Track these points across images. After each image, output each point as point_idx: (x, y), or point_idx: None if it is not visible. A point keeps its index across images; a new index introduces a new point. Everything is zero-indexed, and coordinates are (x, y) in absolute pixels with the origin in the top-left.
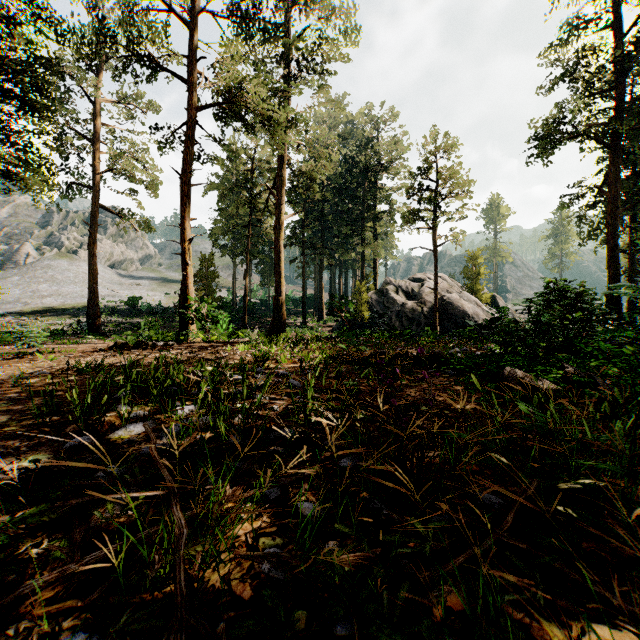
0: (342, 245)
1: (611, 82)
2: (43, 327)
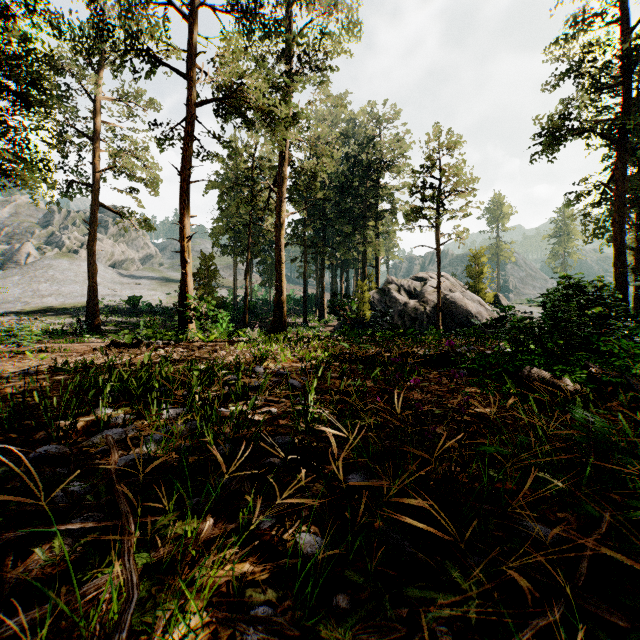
0: (344, 244)
1: (618, 76)
2: (42, 326)
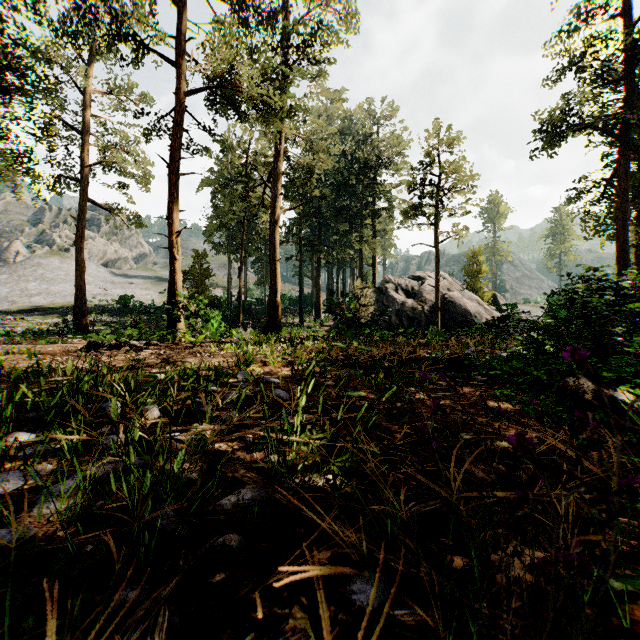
0: (340, 242)
1: (621, 70)
2: (29, 326)
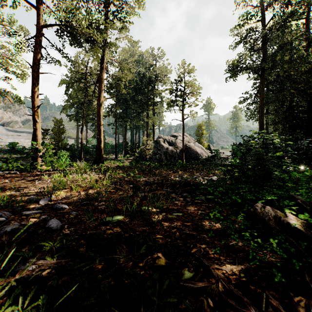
0: (136, 117)
1: (261, 45)
2: None
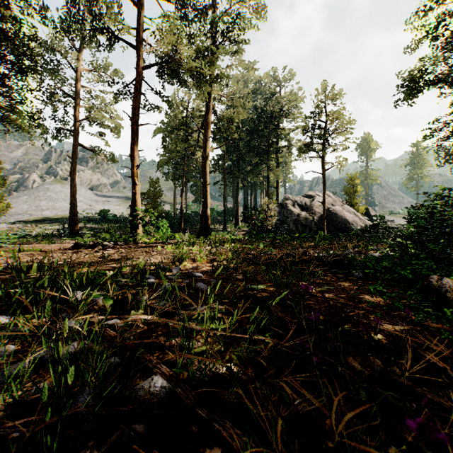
0: (253, 171)
1: None
2: (40, 231)
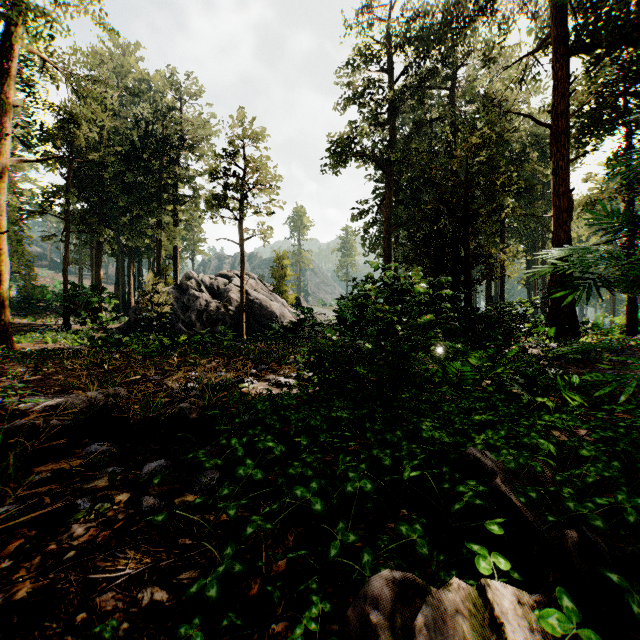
0: (130, 226)
1: (388, 115)
2: None
